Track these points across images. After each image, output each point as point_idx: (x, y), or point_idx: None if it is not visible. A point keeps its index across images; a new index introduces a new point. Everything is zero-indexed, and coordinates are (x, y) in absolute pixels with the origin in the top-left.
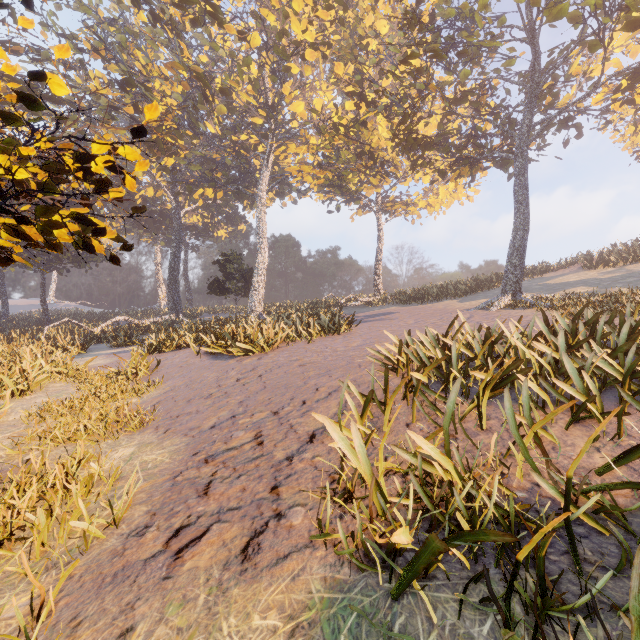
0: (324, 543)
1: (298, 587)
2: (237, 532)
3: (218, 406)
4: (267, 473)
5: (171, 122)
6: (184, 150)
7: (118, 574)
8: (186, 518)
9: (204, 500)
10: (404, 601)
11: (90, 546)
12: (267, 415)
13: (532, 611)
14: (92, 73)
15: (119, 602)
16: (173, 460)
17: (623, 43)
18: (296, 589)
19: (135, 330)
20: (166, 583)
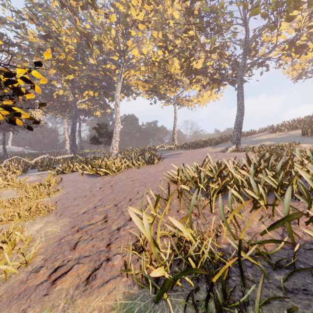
0: (126, 274)
1: (110, 298)
2: (86, 269)
3: (88, 202)
4: (106, 237)
5: (71, 57)
6: (78, 71)
7: (21, 293)
8: (62, 262)
9: (73, 252)
10: (160, 303)
11: (10, 278)
12: (111, 206)
13: (218, 307)
14: (29, 31)
15: (19, 309)
16: (61, 230)
17: (285, 28)
18: (109, 299)
19: (52, 162)
20: (45, 298)
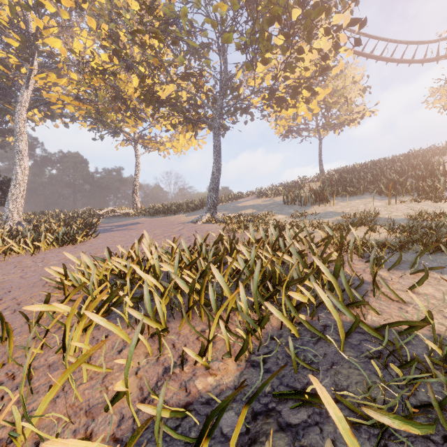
0: None
1: None
2: None
3: None
4: None
5: None
6: None
7: None
8: None
9: None
10: None
11: None
12: None
13: None
14: None
15: None
16: None
17: (262, 71)
18: None
19: None
20: None
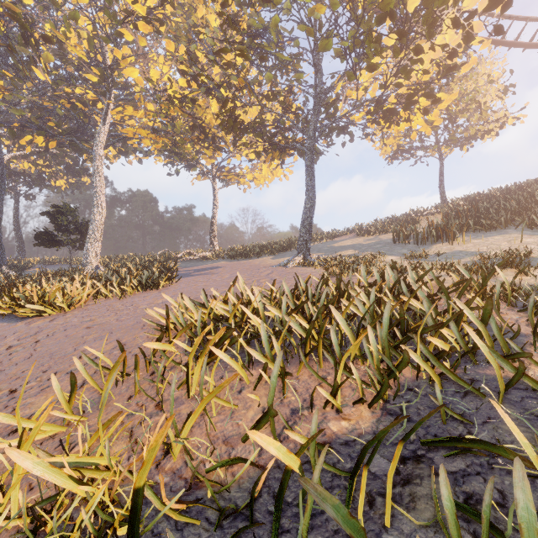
0: None
1: None
2: None
3: None
4: None
5: None
6: (2, 91)
7: None
8: None
9: None
10: None
11: None
12: (1, 395)
13: None
14: None
15: None
16: None
17: (368, 80)
18: None
19: None
20: None
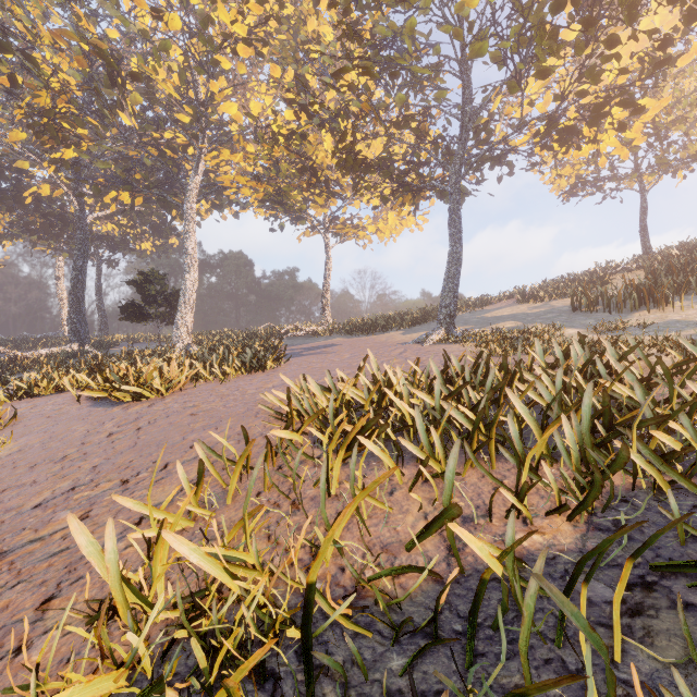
0: (36, 695)
1: None
2: None
3: (64, 473)
4: (54, 577)
5: (68, 105)
6: (87, 142)
7: None
8: None
9: None
10: None
11: None
12: (113, 486)
13: None
14: None
15: None
16: None
17: (537, 90)
18: None
19: (17, 365)
20: None
